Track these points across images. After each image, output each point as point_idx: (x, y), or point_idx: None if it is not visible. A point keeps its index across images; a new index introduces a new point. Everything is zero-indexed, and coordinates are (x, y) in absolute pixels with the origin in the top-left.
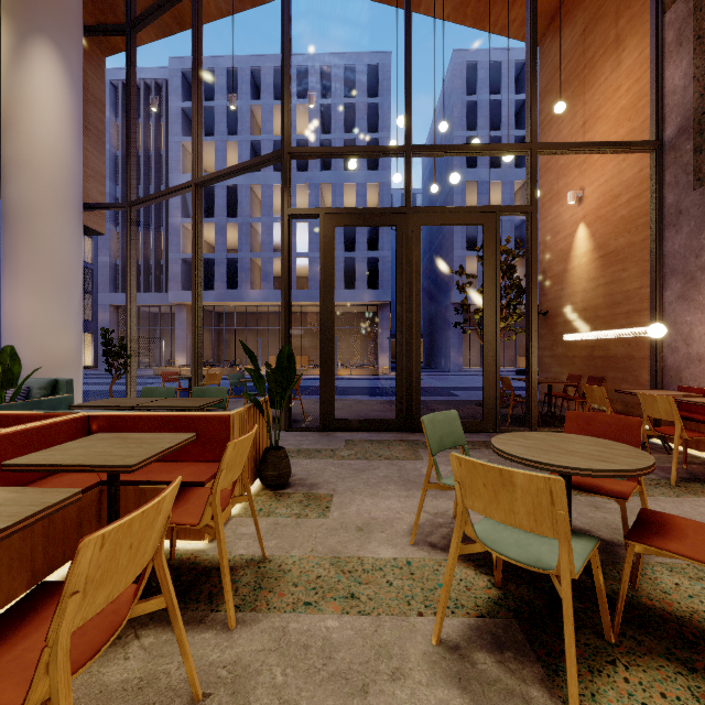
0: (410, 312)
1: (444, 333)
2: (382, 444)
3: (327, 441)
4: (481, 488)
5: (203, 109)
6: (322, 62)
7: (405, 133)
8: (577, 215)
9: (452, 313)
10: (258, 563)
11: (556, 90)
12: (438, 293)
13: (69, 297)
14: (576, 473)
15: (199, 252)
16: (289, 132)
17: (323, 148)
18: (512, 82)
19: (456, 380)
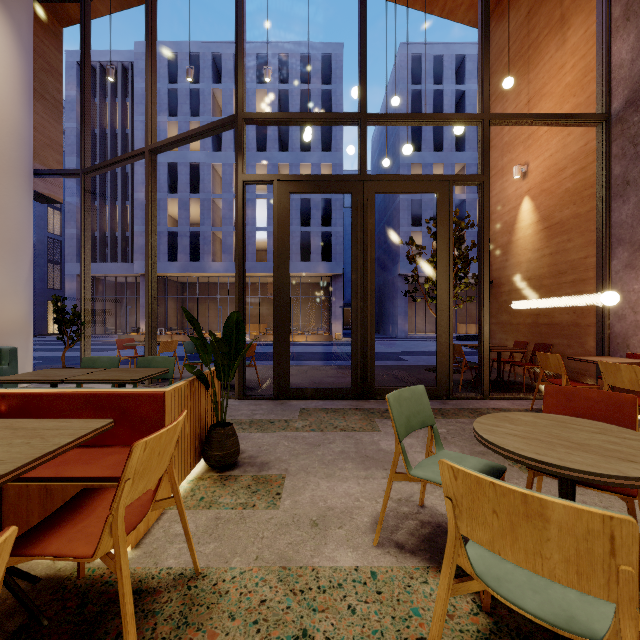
0: (364, 279)
1: (392, 302)
2: (337, 413)
3: (281, 410)
4: (489, 515)
5: (167, 91)
6: (279, 50)
7: (360, 101)
8: (522, 189)
9: (399, 284)
10: (188, 580)
11: (501, 71)
12: (386, 266)
13: (18, 264)
14: (604, 481)
15: (153, 219)
16: (243, 97)
17: (277, 113)
18: (453, 73)
19: (403, 345)
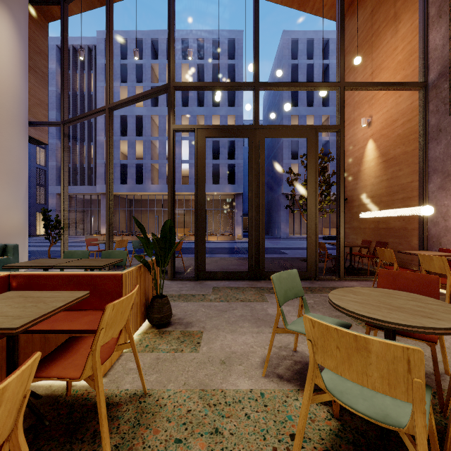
0: (257, 197)
1: (277, 213)
2: (239, 290)
3: (200, 287)
4: (334, 349)
5: (119, 65)
6: (198, 36)
7: (254, 74)
8: (367, 134)
9: (282, 200)
10: (139, 398)
11: (353, 52)
12: (273, 187)
13: (18, 187)
14: (411, 330)
15: (111, 156)
16: (173, 71)
17: (197, 83)
18: (320, 52)
19: (285, 243)
